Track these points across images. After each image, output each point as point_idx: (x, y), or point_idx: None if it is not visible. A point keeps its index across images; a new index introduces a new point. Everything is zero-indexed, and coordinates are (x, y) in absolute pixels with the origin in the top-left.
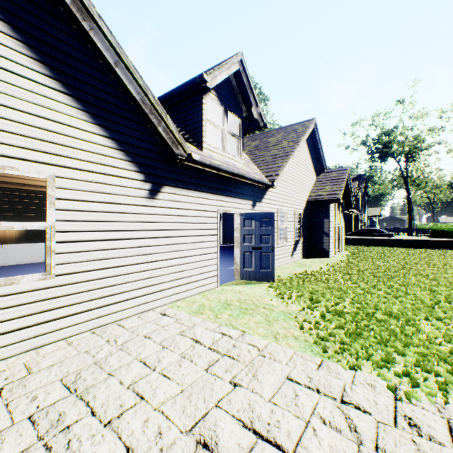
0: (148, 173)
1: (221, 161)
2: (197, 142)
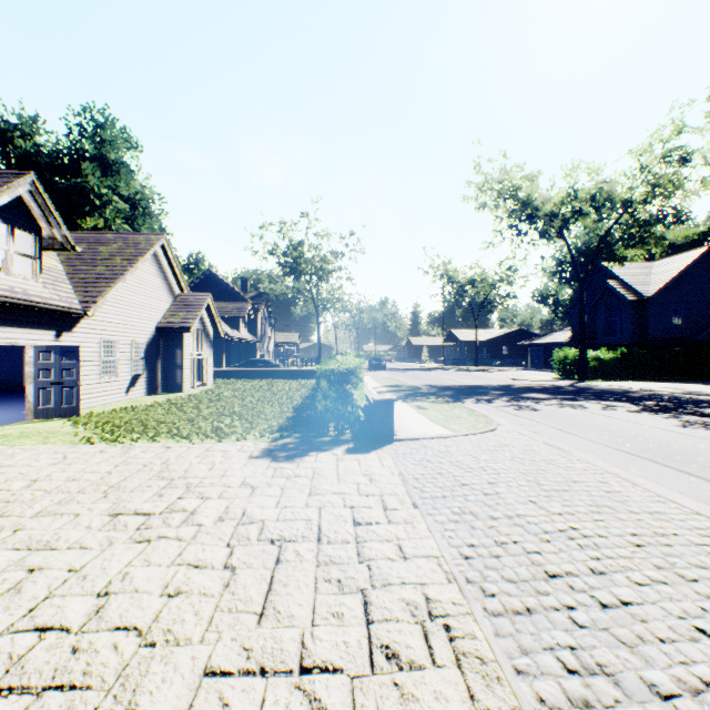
0: None
1: (3, 288)
2: None
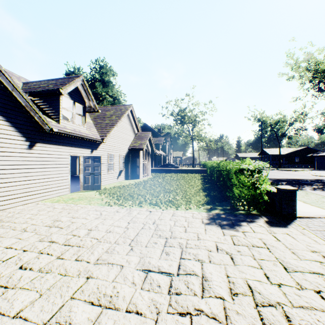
0: (28, 137)
1: (71, 129)
2: (57, 119)
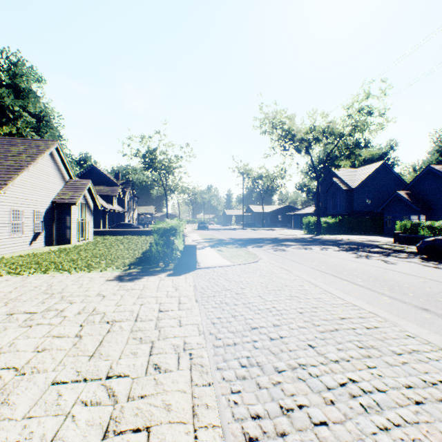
0: None
1: None
2: None
